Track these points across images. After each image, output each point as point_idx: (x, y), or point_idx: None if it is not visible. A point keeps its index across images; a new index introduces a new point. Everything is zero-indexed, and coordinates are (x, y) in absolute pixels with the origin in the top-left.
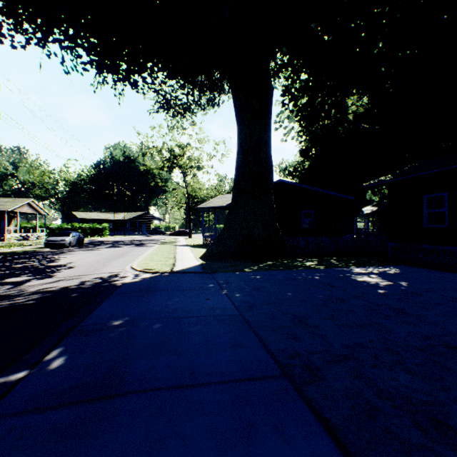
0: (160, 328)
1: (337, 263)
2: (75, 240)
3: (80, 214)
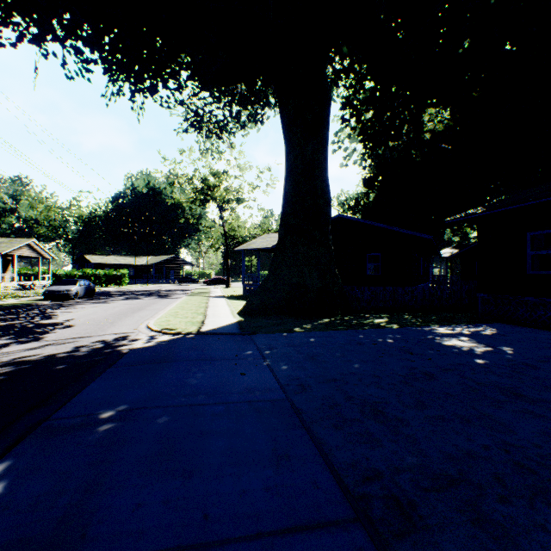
0: (167, 424)
1: (413, 320)
2: (83, 290)
3: (94, 258)
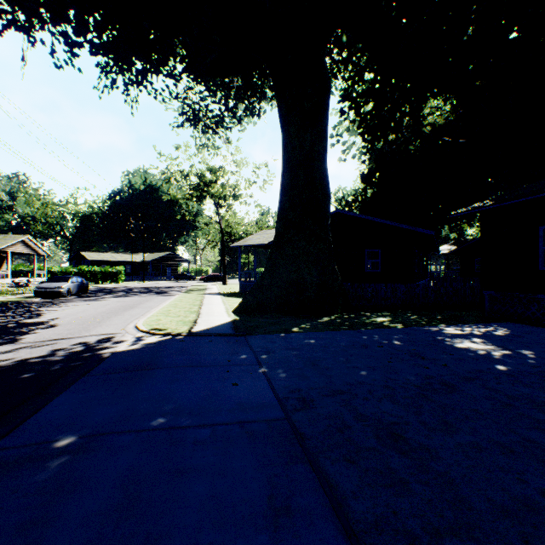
0: (136, 457)
1: (418, 319)
2: (75, 287)
3: (90, 255)
